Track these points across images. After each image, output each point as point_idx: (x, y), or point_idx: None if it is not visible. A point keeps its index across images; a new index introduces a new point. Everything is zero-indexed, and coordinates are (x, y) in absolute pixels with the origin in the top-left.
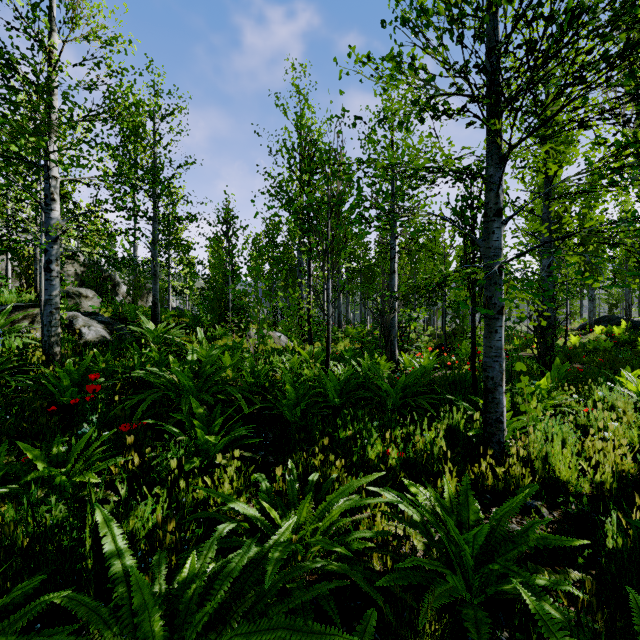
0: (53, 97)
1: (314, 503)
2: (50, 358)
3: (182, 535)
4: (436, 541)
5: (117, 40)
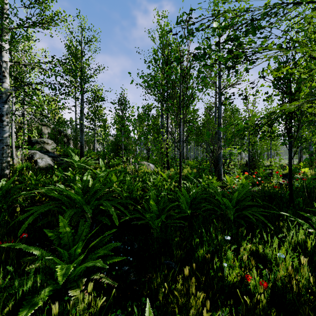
0: (4, 11)
1: None
2: None
3: None
4: None
5: None
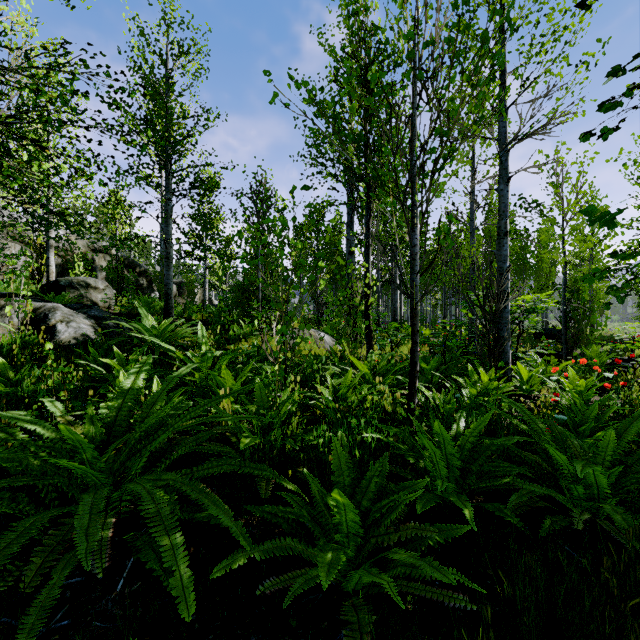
0: None
1: None
2: None
3: None
4: None
5: None
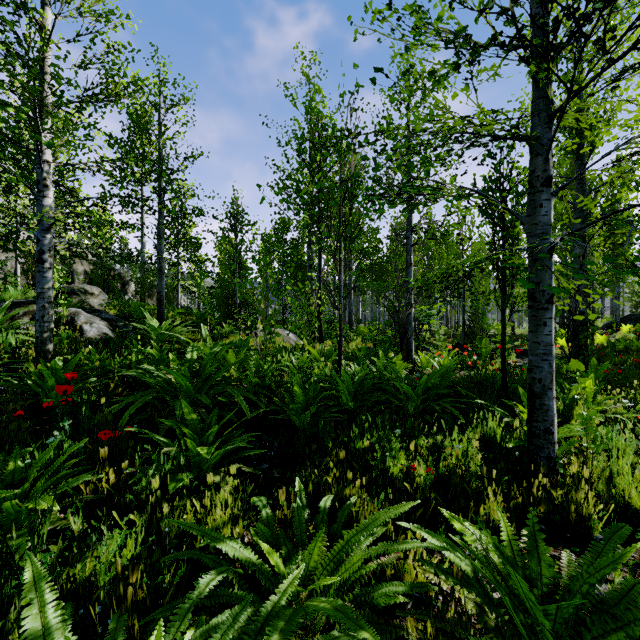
0: (46, 76)
1: (327, 537)
2: (41, 355)
3: (159, 579)
4: (494, 602)
5: (113, 13)
